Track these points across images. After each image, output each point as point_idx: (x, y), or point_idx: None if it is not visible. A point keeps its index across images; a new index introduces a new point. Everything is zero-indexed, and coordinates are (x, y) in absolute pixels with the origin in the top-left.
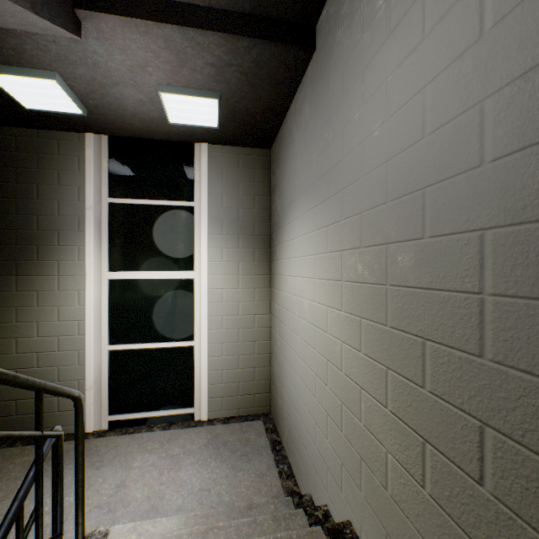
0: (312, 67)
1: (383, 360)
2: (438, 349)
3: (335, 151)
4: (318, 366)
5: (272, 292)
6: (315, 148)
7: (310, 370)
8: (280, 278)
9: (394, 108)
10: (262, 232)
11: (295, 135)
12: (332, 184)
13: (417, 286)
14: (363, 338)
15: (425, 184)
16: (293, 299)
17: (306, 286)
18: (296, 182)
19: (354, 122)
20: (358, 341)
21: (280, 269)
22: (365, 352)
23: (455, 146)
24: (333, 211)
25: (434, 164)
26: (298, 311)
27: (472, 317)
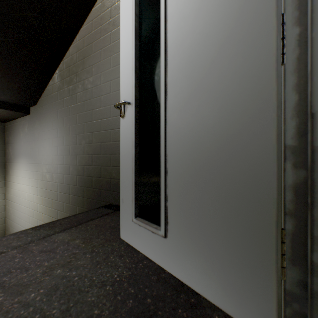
0: (29, 118)
1: (47, 205)
2: (54, 201)
3: (36, 152)
4: (31, 213)
5: (7, 189)
6: (30, 145)
7: (28, 216)
8: (13, 183)
9: (48, 154)
10: (0, 161)
11: (21, 132)
12: (35, 160)
13: (52, 190)
14: (43, 202)
15: (53, 172)
16: (20, 192)
17: (26, 188)
18: (21, 149)
19: (41, 149)
20: (42, 202)
21: (12, 180)
22: (43, 205)
23: (56, 169)
24: (36, 168)
25: (53, 170)
26: (23, 196)
27: (57, 195)
